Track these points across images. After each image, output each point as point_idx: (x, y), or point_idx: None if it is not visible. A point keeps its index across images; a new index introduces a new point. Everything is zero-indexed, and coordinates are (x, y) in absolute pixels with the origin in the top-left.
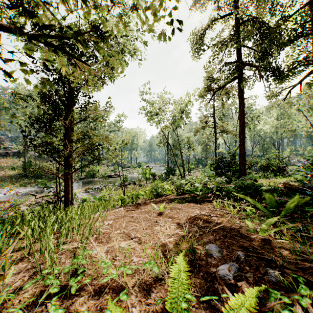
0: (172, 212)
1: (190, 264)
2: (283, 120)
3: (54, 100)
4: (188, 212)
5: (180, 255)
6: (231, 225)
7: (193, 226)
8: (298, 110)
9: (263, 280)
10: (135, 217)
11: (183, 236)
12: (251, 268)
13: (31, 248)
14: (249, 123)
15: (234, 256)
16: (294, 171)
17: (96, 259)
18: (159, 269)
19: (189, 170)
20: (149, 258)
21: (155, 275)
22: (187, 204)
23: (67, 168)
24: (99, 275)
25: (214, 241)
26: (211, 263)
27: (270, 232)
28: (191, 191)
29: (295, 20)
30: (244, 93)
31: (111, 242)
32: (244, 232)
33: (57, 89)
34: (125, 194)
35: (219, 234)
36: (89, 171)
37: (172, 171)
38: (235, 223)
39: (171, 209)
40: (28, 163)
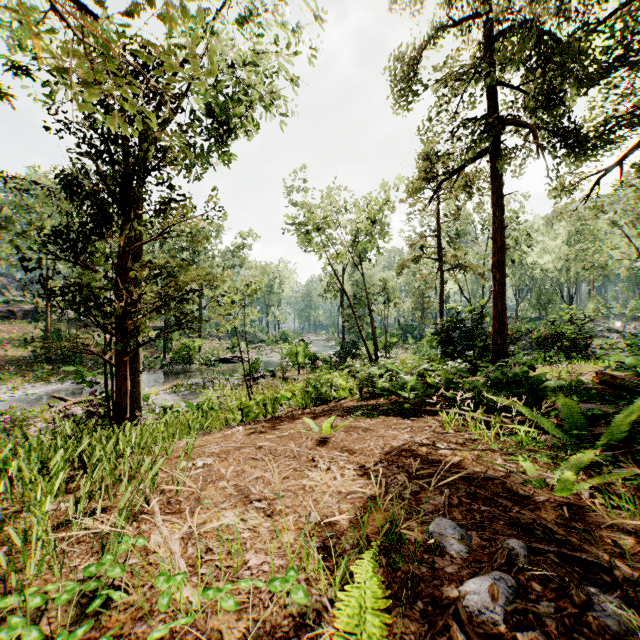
0: (349, 436)
1: (389, 576)
2: (582, 244)
3: (96, 194)
4: (384, 436)
5: (365, 557)
6: (486, 469)
7: (398, 470)
8: (612, 223)
9: (587, 628)
10: (265, 449)
11: (374, 496)
12: (547, 586)
13: (4, 527)
14: (511, 251)
15: (502, 552)
16: (608, 349)
17: (155, 560)
18: (312, 590)
19: (387, 349)
20: (288, 558)
21: (300, 608)
22: (382, 418)
23: (123, 342)
24: (154, 605)
25: (448, 509)
26: (443, 573)
27: (581, 488)
28: (393, 392)
29: (610, 29)
30: (503, 184)
31: (203, 511)
32: (518, 487)
33: (107, 174)
34: (252, 397)
35: (459, 491)
36: (179, 349)
37: (351, 349)
38: (494, 465)
39: (348, 431)
40: (54, 333)
